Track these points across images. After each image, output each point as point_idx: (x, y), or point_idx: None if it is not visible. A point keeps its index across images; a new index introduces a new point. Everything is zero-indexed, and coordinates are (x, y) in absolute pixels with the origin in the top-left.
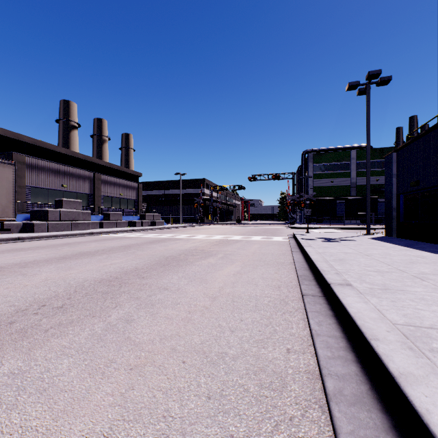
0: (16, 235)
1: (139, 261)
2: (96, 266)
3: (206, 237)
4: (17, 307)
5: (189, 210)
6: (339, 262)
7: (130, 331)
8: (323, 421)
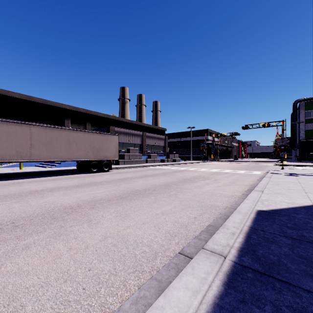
0: (114, 166)
1: (173, 179)
2: (156, 180)
3: (207, 170)
4: (142, 189)
5: (197, 151)
6: (273, 185)
7: (177, 196)
8: (223, 210)
